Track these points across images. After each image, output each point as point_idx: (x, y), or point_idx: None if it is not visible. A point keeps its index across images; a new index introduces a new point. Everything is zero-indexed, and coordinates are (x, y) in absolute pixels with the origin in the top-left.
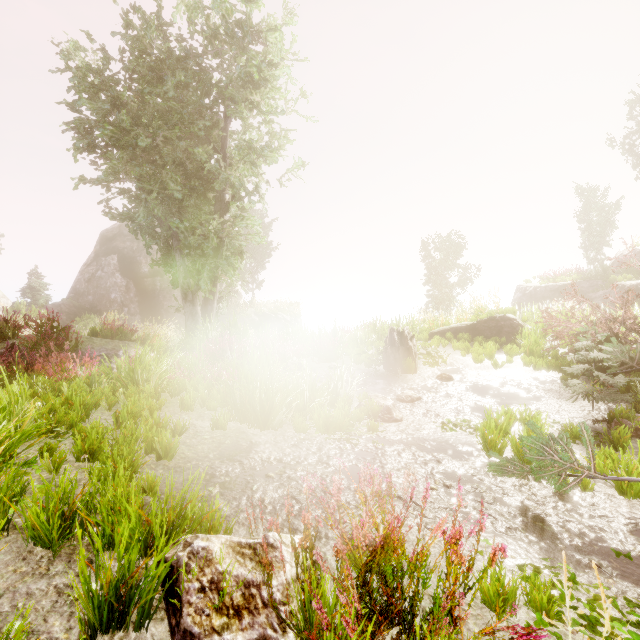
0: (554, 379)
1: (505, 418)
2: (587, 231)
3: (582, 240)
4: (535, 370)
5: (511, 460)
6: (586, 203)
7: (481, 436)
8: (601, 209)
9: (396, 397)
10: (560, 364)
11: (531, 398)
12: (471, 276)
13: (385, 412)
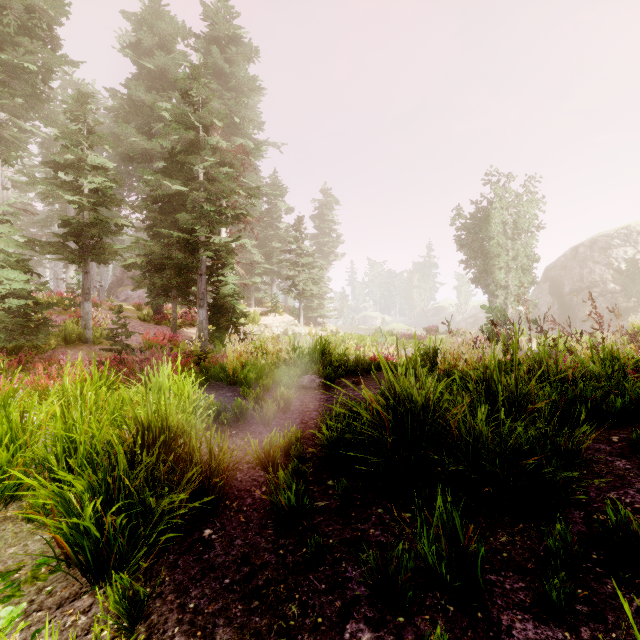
0: None
1: None
2: None
3: None
4: None
5: None
6: None
7: None
8: None
9: None
10: None
11: None
12: None
13: None
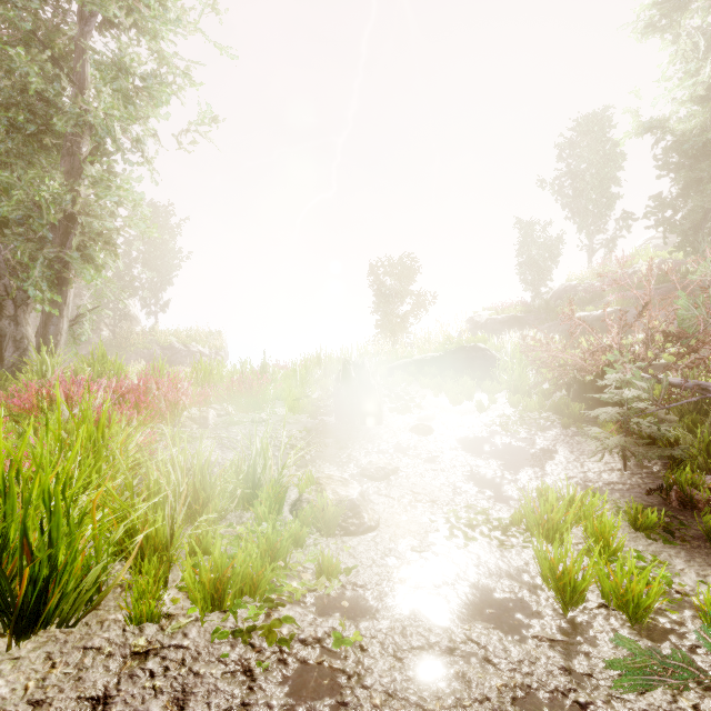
0: (552, 424)
1: (557, 510)
2: (528, 265)
3: (524, 273)
4: (526, 412)
5: (667, 660)
6: (528, 236)
7: (548, 569)
8: (540, 244)
9: (361, 471)
10: (555, 404)
11: (541, 455)
12: (423, 305)
13: (349, 514)
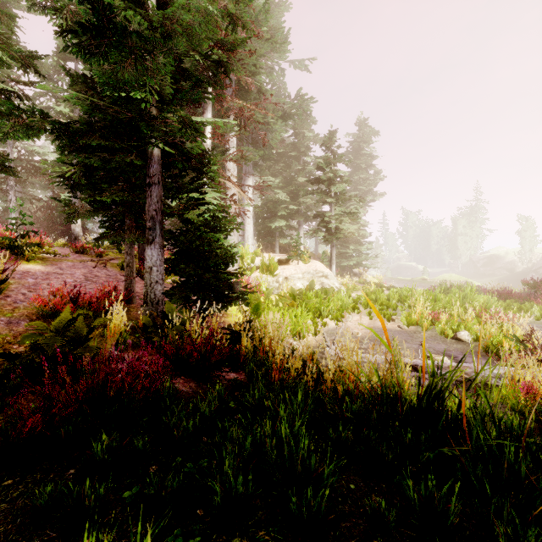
0: None
1: None
2: None
3: None
4: None
5: None
6: None
7: None
8: None
9: None
10: None
11: None
12: None
13: None
